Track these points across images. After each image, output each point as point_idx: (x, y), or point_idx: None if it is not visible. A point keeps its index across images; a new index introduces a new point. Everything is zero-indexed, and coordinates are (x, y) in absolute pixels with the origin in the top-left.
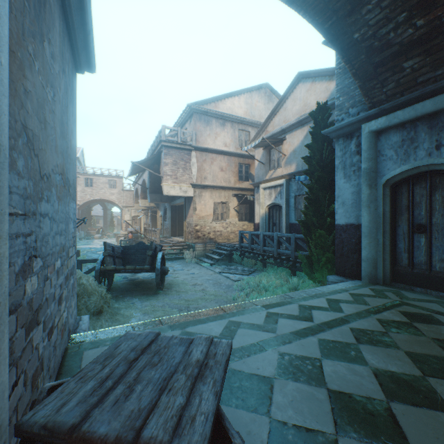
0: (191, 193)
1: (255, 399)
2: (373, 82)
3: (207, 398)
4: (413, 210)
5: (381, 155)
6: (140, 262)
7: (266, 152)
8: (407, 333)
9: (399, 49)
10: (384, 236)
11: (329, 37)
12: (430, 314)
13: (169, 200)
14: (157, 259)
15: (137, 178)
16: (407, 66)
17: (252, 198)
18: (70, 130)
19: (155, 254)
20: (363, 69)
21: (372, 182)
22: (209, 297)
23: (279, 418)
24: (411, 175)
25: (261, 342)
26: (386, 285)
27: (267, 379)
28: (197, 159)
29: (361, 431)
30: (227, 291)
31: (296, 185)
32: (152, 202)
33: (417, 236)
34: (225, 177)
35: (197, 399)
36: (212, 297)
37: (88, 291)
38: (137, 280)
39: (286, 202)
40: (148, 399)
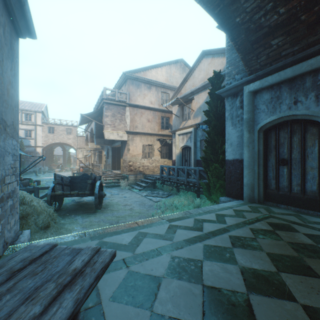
0: (126, 137)
1: (143, 296)
2: (251, 55)
3: (66, 306)
4: (279, 149)
5: (257, 108)
6: (84, 189)
7: (180, 108)
8: (270, 238)
9: (268, 30)
10: (259, 168)
11: (218, 20)
12: (288, 224)
13: (110, 143)
14: (96, 186)
15: (87, 127)
16: (274, 44)
17: (170, 141)
18: (7, 81)
19: (94, 182)
20: (244, 45)
21: (251, 128)
22: (134, 214)
23: (159, 312)
24: (277, 123)
25: (159, 248)
26: (260, 203)
27: (157, 279)
28: (130, 113)
29: None
30: (148, 210)
31: (201, 132)
32: (97, 144)
33: (282, 168)
34: (151, 126)
35: (55, 308)
36: (137, 214)
37: (38, 211)
38: (82, 202)
39: (194, 145)
40: (8, 309)
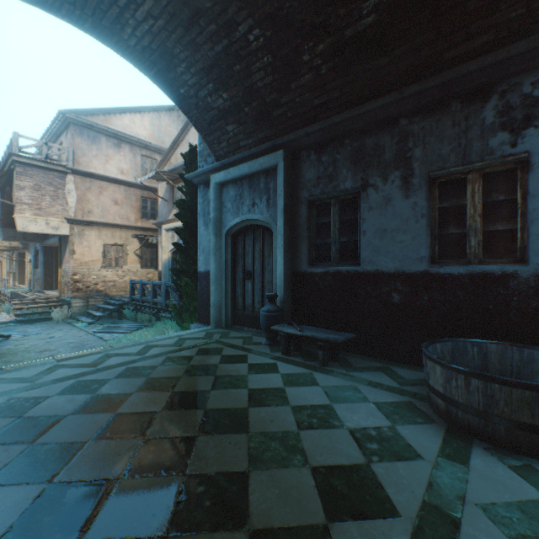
0: (67, 230)
1: None
2: (212, 137)
3: None
4: (245, 259)
5: (224, 206)
6: None
7: (170, 187)
8: (176, 364)
9: (220, 114)
10: (227, 283)
11: (159, 85)
12: (223, 347)
13: (40, 238)
14: None
15: None
16: (230, 130)
17: (156, 240)
18: None
19: None
20: (201, 124)
21: (218, 231)
22: None
23: None
24: (243, 227)
25: (1, 392)
26: (228, 328)
27: None
28: (77, 186)
29: (6, 439)
30: None
31: None
32: (7, 240)
33: (247, 282)
34: (121, 212)
35: None
36: None
37: None
38: None
39: None
40: None
